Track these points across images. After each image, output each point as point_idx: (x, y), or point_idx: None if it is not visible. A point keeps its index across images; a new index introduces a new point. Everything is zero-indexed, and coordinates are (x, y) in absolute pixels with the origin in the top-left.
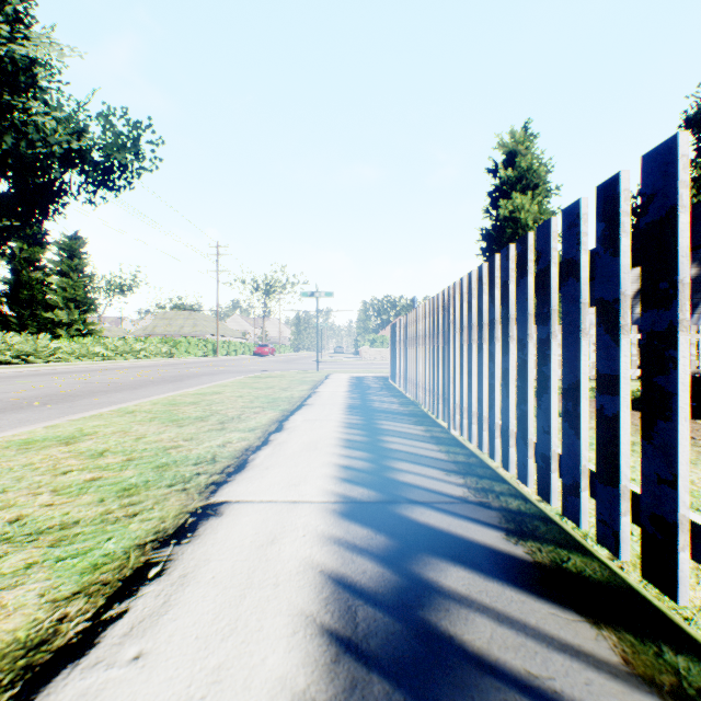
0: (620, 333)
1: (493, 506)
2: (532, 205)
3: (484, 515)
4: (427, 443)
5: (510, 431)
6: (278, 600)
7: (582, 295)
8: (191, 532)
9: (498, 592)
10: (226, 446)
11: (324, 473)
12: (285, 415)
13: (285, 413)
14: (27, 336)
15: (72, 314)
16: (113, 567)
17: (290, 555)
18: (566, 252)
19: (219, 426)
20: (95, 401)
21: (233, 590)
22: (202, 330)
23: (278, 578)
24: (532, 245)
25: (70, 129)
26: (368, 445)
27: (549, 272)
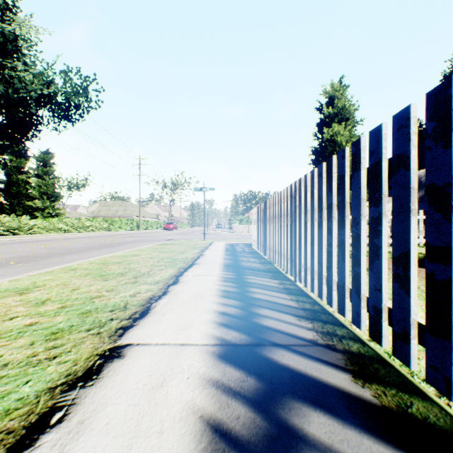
0: (452, 212)
1: (338, 349)
2: (345, 131)
3: (332, 357)
4: (282, 293)
5: (346, 286)
6: (161, 452)
7: (411, 182)
8: (96, 375)
9: (358, 441)
10: (136, 296)
11: (206, 319)
12: (180, 272)
13: (180, 270)
14: (14, 217)
15: (45, 203)
16: (21, 413)
17: (175, 399)
18: (397, 149)
19: (133, 280)
20: (53, 261)
21: (122, 440)
22: (130, 213)
23: (163, 425)
24: (364, 147)
25: (42, 81)
26: (239, 295)
27: (380, 165)
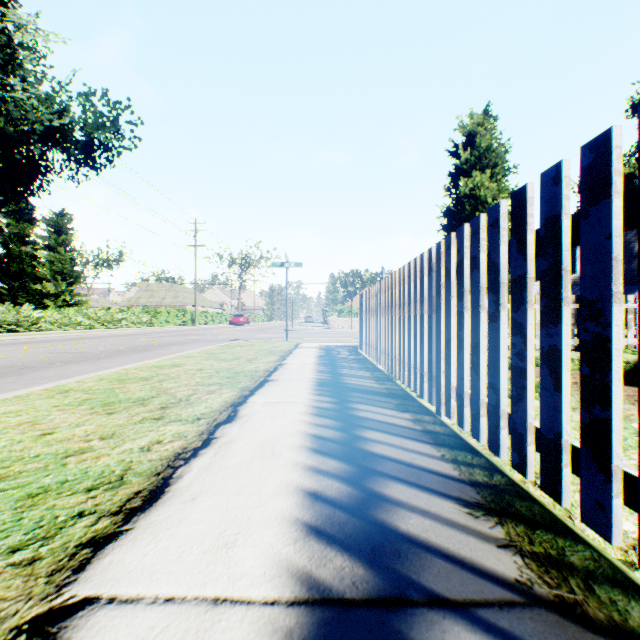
0: None
1: (596, 621)
2: (491, 183)
3: None
4: (422, 442)
5: (563, 441)
6: None
7: None
8: None
9: None
10: (150, 449)
11: (279, 512)
12: (243, 396)
13: (243, 393)
14: (10, 306)
15: (59, 286)
16: None
17: None
18: None
19: (158, 413)
20: (46, 374)
21: None
22: (182, 301)
23: None
24: (619, 147)
25: (52, 109)
26: (344, 446)
27: None
